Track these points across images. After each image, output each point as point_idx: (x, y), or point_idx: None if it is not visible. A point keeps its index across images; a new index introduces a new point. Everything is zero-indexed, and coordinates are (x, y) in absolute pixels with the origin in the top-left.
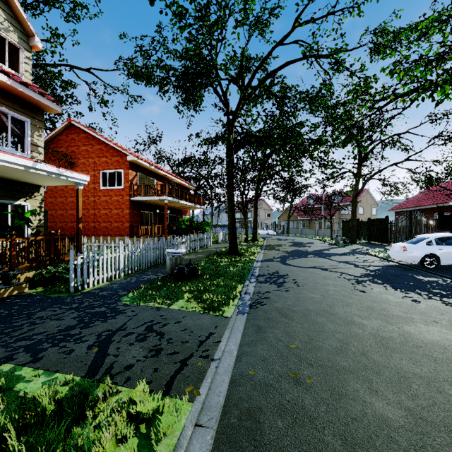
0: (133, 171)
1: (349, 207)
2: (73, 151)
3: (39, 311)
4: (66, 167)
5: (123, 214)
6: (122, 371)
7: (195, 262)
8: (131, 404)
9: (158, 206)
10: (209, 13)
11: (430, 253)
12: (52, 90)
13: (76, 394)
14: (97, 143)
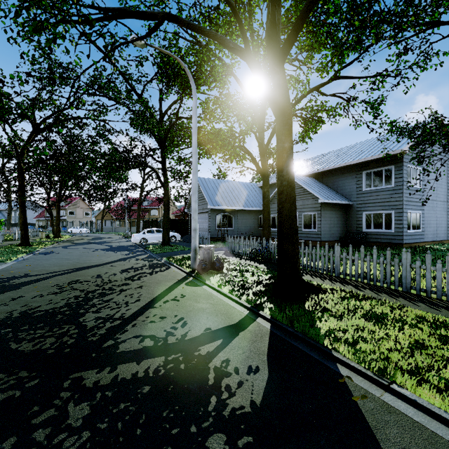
0: None
1: (156, 210)
2: None
3: None
4: None
5: None
6: None
7: None
8: None
9: None
10: None
11: (145, 238)
12: None
13: None
14: None
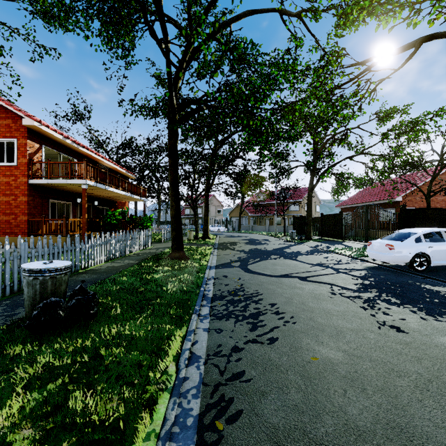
0: (34, 142)
1: (297, 204)
2: None
3: None
4: None
5: (16, 203)
6: None
7: (114, 274)
8: None
9: (80, 195)
10: None
11: (418, 252)
12: None
13: None
14: None
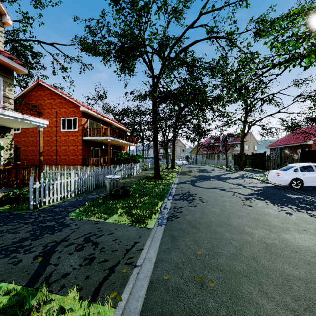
0: (84, 118)
1: (239, 145)
2: (41, 103)
3: (1, 225)
4: (35, 115)
5: (77, 149)
6: (59, 279)
7: (129, 184)
8: (59, 313)
9: (103, 144)
10: (138, 0)
11: (296, 178)
12: (25, 58)
13: (14, 304)
14: (58, 97)
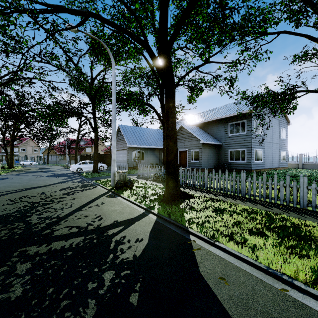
0: None
1: (90, 148)
2: None
3: None
4: None
5: None
6: None
7: None
8: None
9: None
10: None
11: (80, 167)
12: None
13: None
14: None
